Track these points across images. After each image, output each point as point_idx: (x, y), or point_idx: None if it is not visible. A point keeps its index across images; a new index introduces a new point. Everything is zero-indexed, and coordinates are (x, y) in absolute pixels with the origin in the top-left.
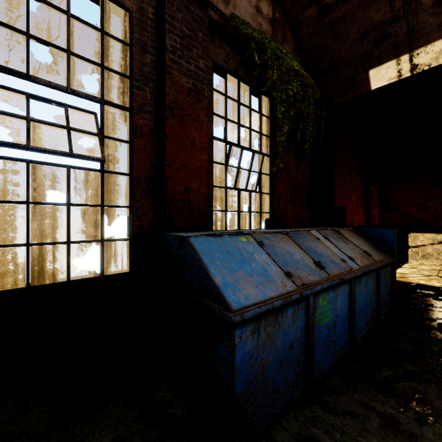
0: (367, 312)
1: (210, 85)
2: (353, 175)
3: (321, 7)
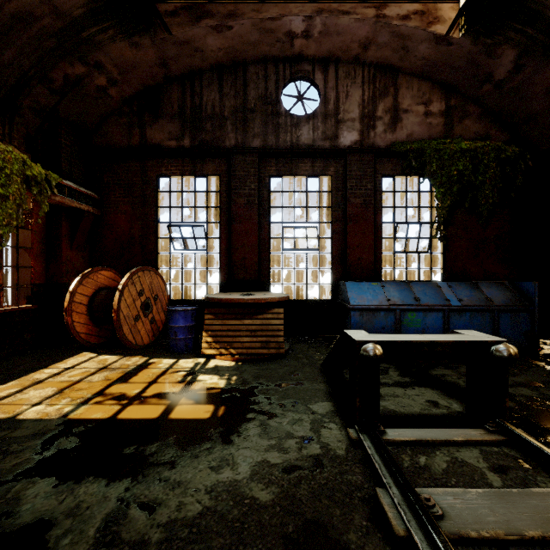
0: None
1: (380, 191)
2: None
3: (495, 83)
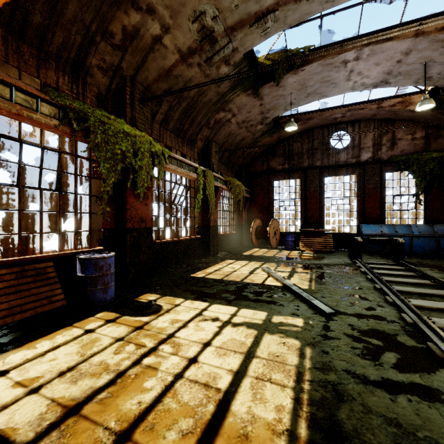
0: (425, 248)
1: (384, 180)
2: None
3: None
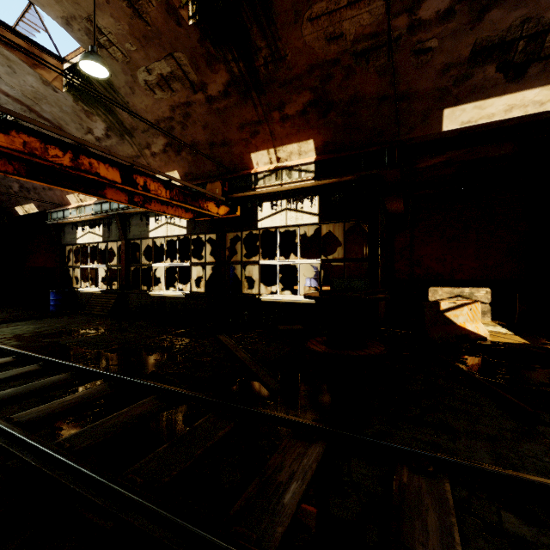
0: None
1: None
2: None
3: None
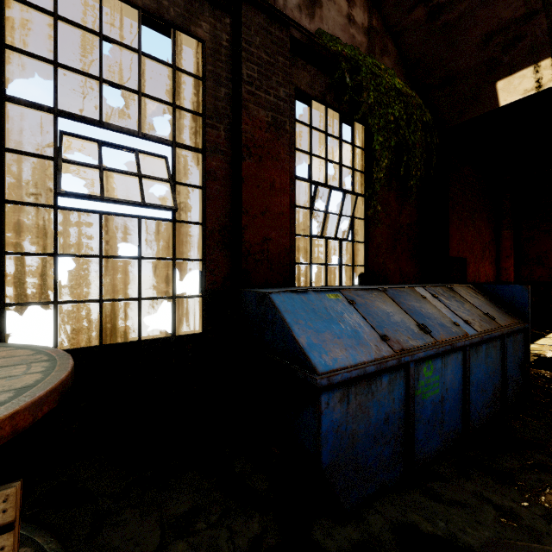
0: (487, 389)
1: (293, 115)
2: (477, 216)
3: (431, 7)
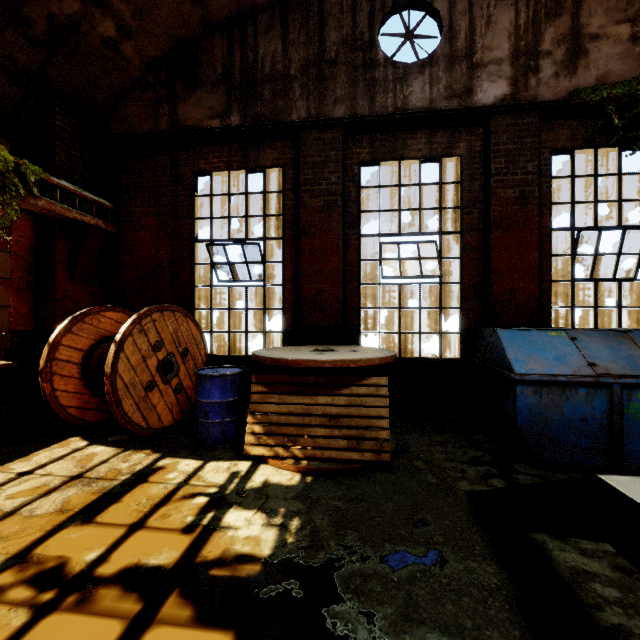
0: None
1: (547, 176)
2: None
3: None
